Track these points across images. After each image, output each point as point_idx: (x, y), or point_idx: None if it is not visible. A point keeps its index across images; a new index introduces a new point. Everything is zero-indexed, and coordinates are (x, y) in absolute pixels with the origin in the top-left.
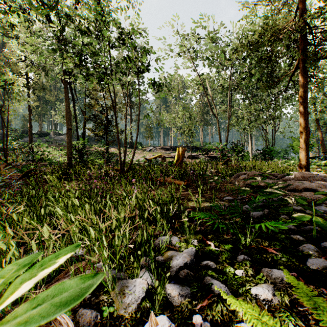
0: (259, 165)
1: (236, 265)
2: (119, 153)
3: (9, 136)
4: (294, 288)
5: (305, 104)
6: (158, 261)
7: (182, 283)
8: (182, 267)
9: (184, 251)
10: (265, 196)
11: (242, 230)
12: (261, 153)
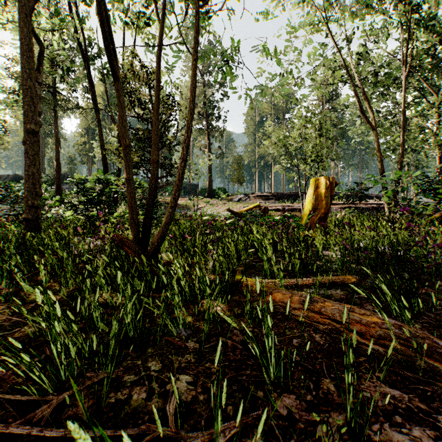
0: None
1: None
2: (127, 183)
3: None
4: None
5: None
6: None
7: None
8: None
9: None
10: None
11: None
12: None
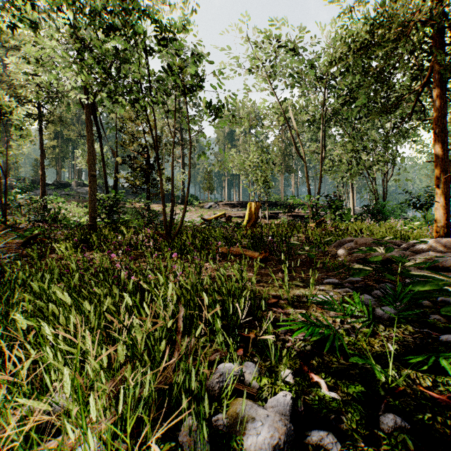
0: (368, 228)
1: (385, 446)
2: (164, 210)
3: (15, 188)
4: None
5: (444, 136)
6: (216, 429)
7: None
8: None
9: (269, 401)
10: (417, 286)
11: (371, 346)
12: (368, 210)
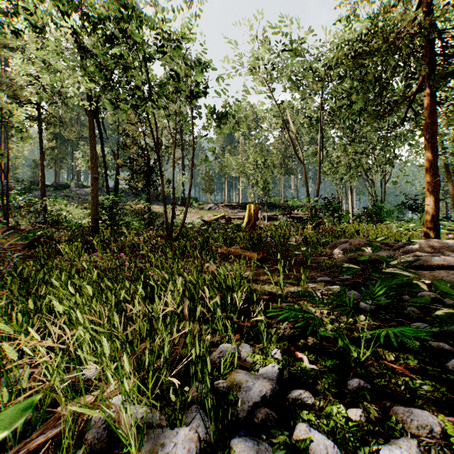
0: (364, 229)
1: (348, 399)
2: (165, 213)
3: (14, 189)
4: None
5: (434, 142)
6: (217, 390)
7: (259, 436)
8: (258, 403)
9: (260, 370)
10: (388, 280)
11: (351, 332)
12: (366, 212)
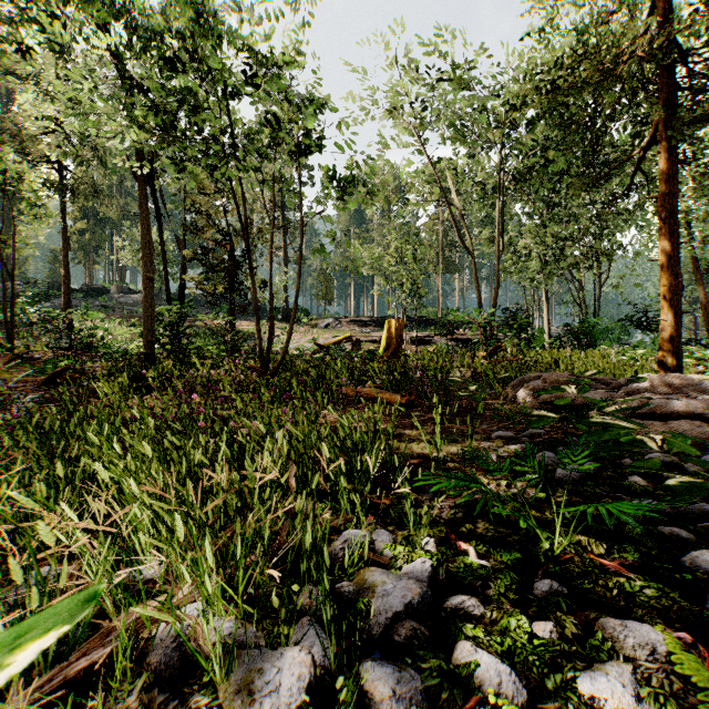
0: (567, 358)
1: (534, 609)
2: (258, 332)
3: (22, 296)
4: (703, 692)
5: (673, 223)
6: (340, 596)
7: (401, 660)
8: (401, 614)
9: (404, 568)
10: (597, 433)
11: (541, 512)
12: (570, 331)
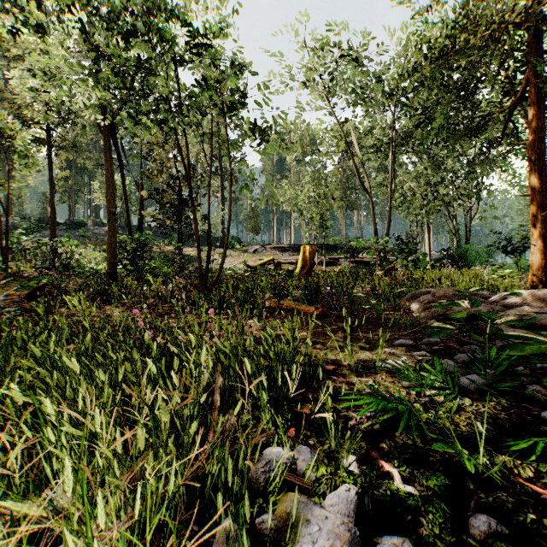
0: (447, 276)
1: None
2: (199, 255)
3: (20, 228)
4: None
5: (542, 164)
6: (261, 534)
7: None
8: None
9: (328, 497)
10: (513, 350)
11: (456, 425)
12: (448, 255)
